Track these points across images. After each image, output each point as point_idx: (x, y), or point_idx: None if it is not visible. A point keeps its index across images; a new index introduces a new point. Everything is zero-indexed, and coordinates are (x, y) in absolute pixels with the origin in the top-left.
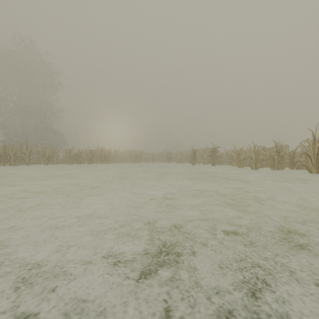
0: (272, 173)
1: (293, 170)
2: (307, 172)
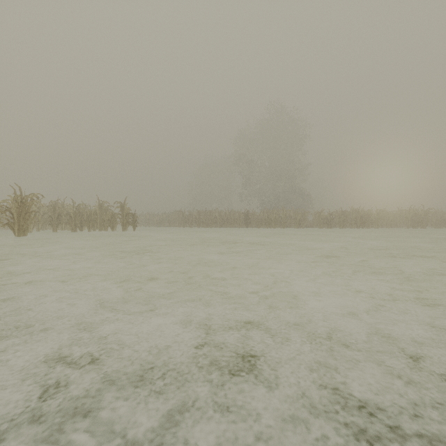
0: None
1: None
2: None
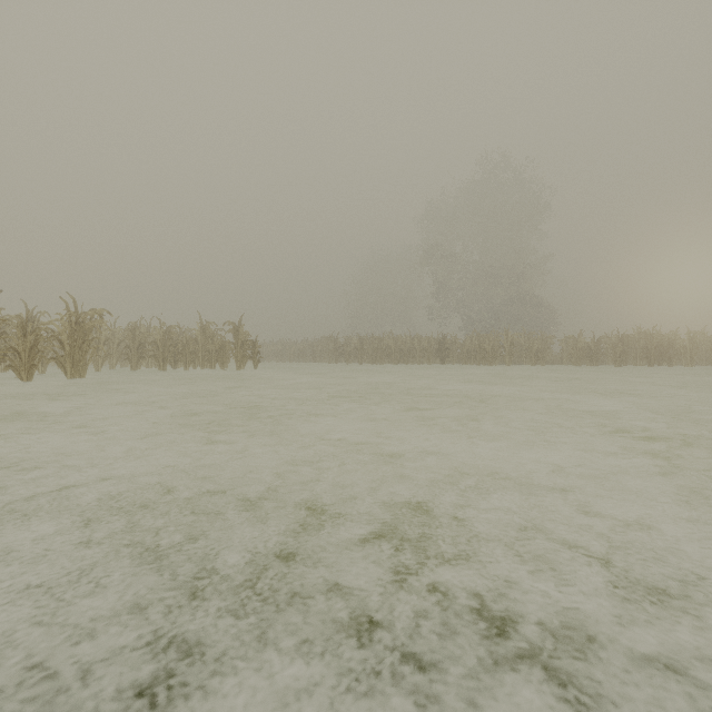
0: None
1: None
2: None
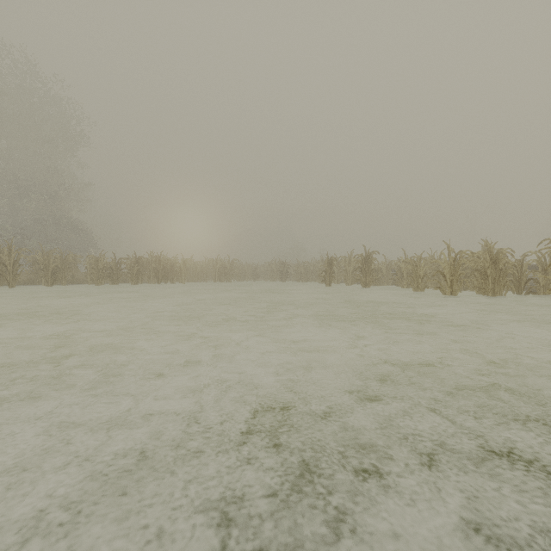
0: (481, 301)
1: (520, 297)
2: (546, 299)
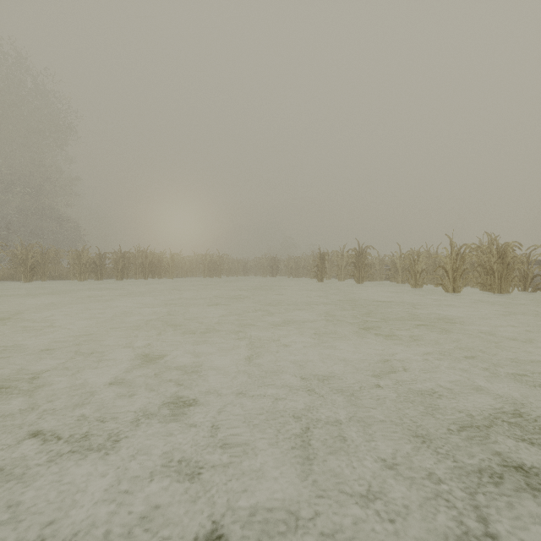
0: (485, 298)
1: (525, 293)
2: None
